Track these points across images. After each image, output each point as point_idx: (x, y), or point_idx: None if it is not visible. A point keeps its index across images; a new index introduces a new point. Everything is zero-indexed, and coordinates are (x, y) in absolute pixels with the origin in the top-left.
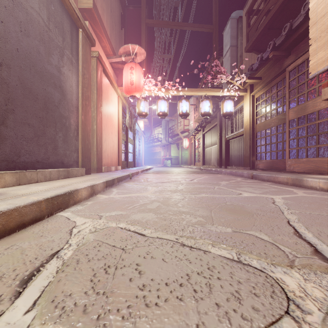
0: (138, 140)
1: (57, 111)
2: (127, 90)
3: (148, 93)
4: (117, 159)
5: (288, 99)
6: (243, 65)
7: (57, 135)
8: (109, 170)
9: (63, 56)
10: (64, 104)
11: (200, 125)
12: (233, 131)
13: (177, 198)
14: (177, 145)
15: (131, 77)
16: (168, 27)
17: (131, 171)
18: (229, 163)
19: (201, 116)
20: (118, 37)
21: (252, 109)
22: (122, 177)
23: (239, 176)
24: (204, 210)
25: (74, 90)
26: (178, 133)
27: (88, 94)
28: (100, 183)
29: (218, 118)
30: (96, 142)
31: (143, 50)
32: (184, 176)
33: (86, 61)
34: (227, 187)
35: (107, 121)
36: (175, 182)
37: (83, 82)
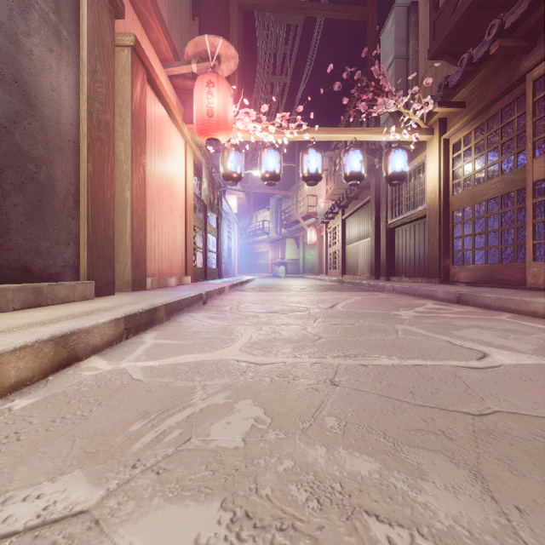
0: (227, 230)
1: (7, 140)
2: (201, 128)
3: (244, 135)
4: (184, 263)
5: (531, 137)
6: (429, 77)
7: (7, 199)
8: (163, 286)
9: (29, 9)
10: (33, 128)
11: (338, 204)
12: (404, 211)
13: (314, 373)
14: (295, 240)
15: (210, 102)
16: (281, 11)
17: (208, 287)
18: (394, 271)
19: (344, 180)
20: (187, 32)
21: (444, 167)
22: (181, 302)
23: (425, 297)
24: (449, 472)
25: (64, 102)
26: (297, 219)
27: (106, 119)
28: (102, 323)
29: (372, 189)
30: (130, 227)
31: (232, 49)
32: (314, 296)
33: (100, 44)
34: (426, 327)
35: (161, 186)
36: (297, 313)
37: (91, 87)
